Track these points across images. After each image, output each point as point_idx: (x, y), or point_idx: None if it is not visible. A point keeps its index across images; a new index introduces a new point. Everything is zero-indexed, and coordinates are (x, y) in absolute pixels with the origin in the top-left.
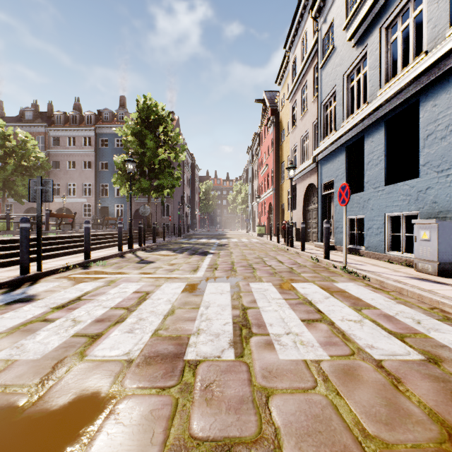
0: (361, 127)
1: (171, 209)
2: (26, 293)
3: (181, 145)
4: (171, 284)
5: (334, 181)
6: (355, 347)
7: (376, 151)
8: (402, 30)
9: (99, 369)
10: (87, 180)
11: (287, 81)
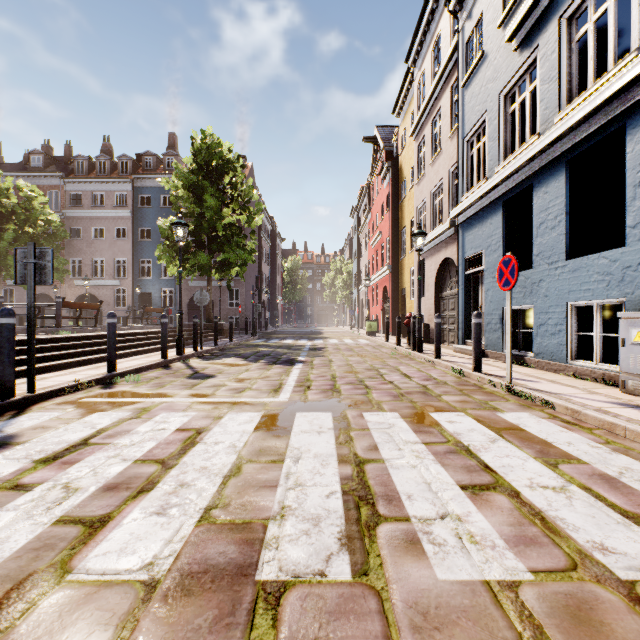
0: (529, 171)
1: (241, 296)
2: (1, 432)
3: (256, 204)
4: (239, 416)
5: (484, 254)
6: (573, 548)
7: (553, 207)
8: (596, 20)
9: (89, 607)
10: (121, 254)
11: (409, 110)
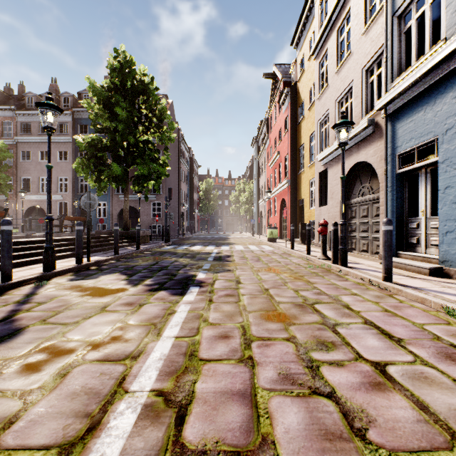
0: None
1: (162, 208)
2: None
3: (168, 122)
4: None
5: (438, 142)
6: None
7: None
8: None
9: None
10: (63, 173)
11: (308, 36)
